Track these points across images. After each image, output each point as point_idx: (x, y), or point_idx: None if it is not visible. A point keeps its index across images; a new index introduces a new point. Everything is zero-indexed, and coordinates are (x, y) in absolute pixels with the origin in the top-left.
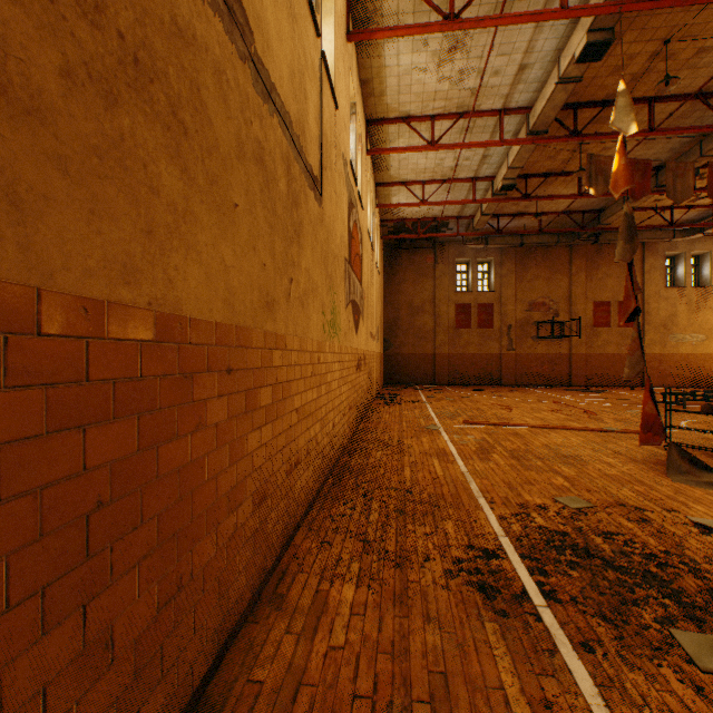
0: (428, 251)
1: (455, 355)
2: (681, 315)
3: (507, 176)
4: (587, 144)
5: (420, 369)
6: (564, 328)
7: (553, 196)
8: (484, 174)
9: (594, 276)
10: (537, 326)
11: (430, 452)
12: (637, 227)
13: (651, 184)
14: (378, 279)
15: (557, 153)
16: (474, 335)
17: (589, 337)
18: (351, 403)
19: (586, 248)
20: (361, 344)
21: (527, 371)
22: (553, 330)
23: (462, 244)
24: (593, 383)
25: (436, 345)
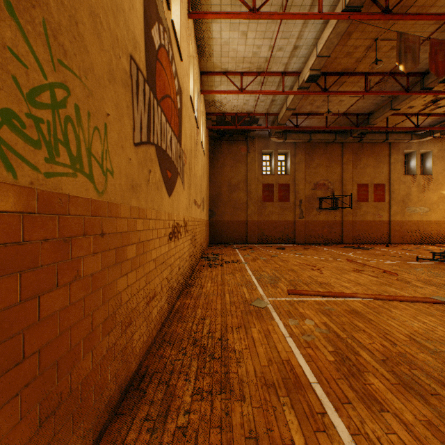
0: (242, 143)
1: (262, 222)
2: (413, 194)
3: (314, 66)
4: (381, 40)
5: (236, 232)
6: (338, 202)
7: (346, 92)
8: (292, 69)
9: (358, 166)
10: (320, 201)
11: (273, 379)
12: (394, 128)
13: (417, 87)
14: (203, 158)
15: (355, 49)
16: (275, 207)
17: (355, 208)
18: (155, 289)
19: (353, 146)
20: (179, 209)
21: (313, 233)
22: (333, 203)
23: (267, 139)
24: (357, 241)
25: (248, 214)
